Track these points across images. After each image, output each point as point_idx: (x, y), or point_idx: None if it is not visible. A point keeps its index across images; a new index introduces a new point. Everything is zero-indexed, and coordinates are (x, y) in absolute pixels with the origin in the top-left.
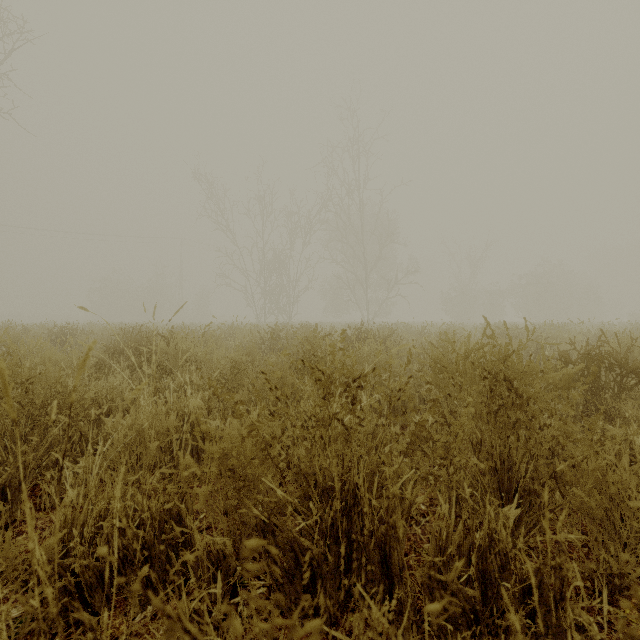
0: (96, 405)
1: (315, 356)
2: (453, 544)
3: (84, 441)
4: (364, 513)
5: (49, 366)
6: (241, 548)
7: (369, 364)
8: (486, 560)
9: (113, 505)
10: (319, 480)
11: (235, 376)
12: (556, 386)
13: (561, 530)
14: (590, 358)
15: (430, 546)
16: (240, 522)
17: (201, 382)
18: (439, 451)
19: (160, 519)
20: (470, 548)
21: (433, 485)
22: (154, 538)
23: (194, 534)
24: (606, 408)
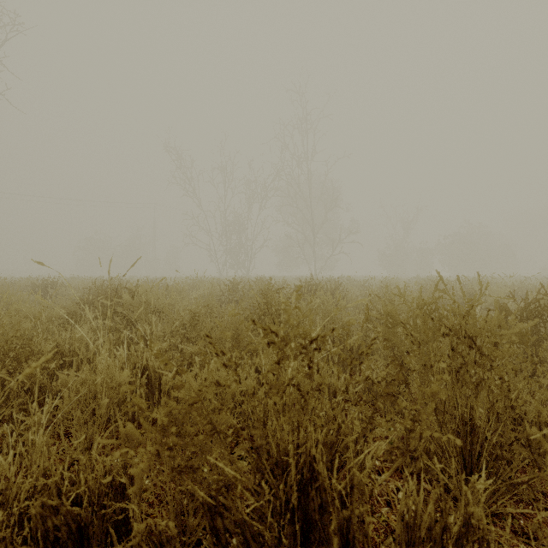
0: (58, 356)
1: (269, 308)
2: (422, 526)
3: (43, 392)
4: (323, 490)
5: (15, 318)
6: (188, 521)
7: (319, 315)
8: (462, 547)
9: (41, 482)
10: (272, 450)
11: (194, 327)
12: (513, 341)
13: (538, 505)
14: (530, 310)
15: (397, 528)
16: (188, 491)
17: (161, 333)
18: (407, 422)
19: (99, 492)
20: (443, 532)
21: (400, 460)
22: (92, 513)
23: (135, 510)
24: (545, 358)
